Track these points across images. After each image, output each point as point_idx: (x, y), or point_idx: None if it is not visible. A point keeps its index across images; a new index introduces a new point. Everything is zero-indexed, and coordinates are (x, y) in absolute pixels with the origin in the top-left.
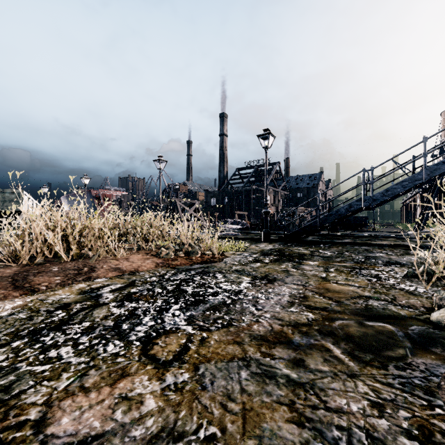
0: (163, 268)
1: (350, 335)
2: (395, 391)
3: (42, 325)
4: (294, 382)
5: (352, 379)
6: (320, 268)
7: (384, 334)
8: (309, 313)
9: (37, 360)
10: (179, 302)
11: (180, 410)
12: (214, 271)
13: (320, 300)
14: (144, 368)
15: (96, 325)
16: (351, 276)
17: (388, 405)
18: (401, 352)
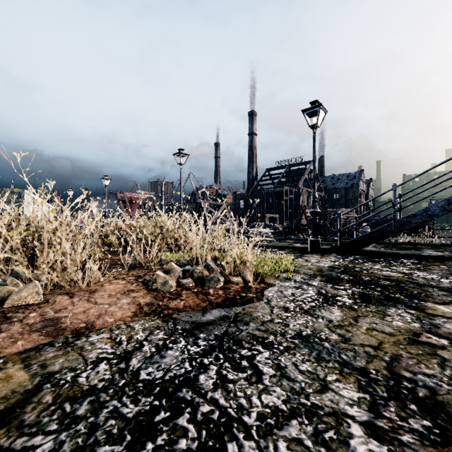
0: (147, 320)
1: None
2: None
3: None
4: None
5: None
6: None
7: None
8: None
9: None
10: None
11: None
12: (250, 338)
13: None
14: None
15: None
16: None
17: None
18: None
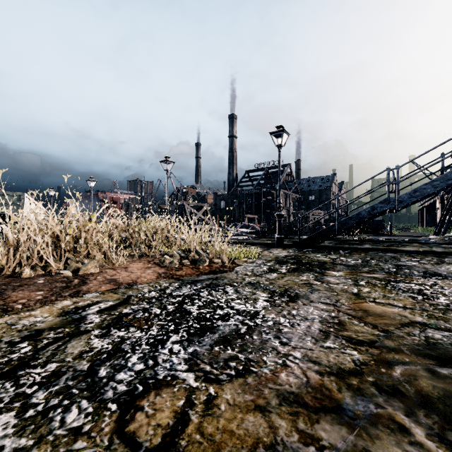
0: (166, 280)
1: (425, 395)
2: None
3: None
4: None
5: None
6: (347, 280)
7: None
8: (354, 352)
9: None
10: (180, 329)
11: None
12: (224, 284)
13: (361, 329)
14: None
15: (64, 369)
16: (389, 292)
17: None
18: None
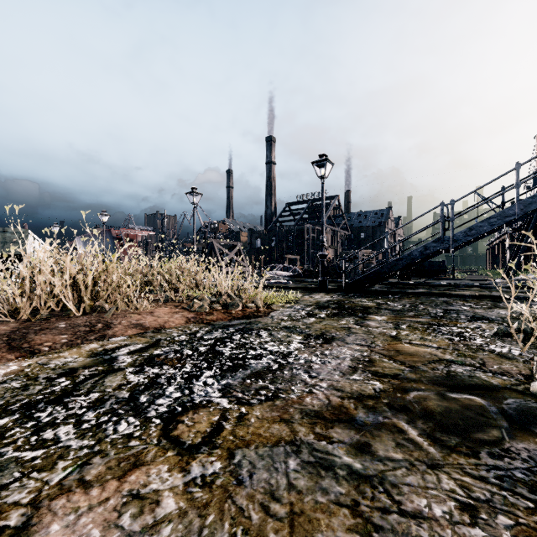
0: (196, 324)
1: (428, 411)
2: (491, 487)
3: (39, 396)
4: (358, 475)
5: (433, 471)
6: (389, 324)
7: (472, 410)
8: (376, 382)
9: (27, 443)
10: (213, 367)
11: (207, 514)
12: (258, 328)
13: (389, 365)
14: (163, 455)
15: (107, 397)
16: (428, 334)
17: (482, 508)
18: (496, 433)
